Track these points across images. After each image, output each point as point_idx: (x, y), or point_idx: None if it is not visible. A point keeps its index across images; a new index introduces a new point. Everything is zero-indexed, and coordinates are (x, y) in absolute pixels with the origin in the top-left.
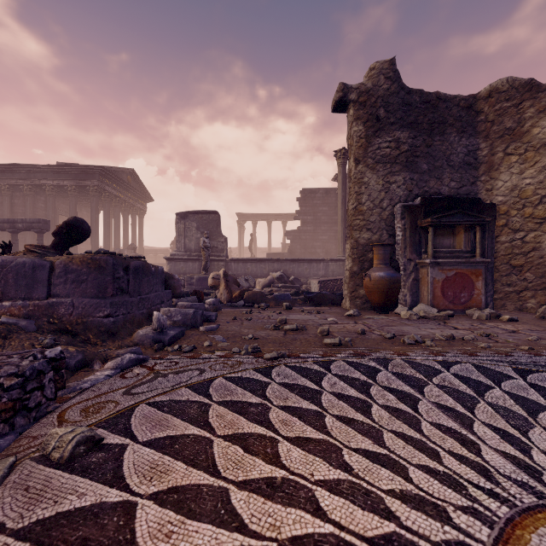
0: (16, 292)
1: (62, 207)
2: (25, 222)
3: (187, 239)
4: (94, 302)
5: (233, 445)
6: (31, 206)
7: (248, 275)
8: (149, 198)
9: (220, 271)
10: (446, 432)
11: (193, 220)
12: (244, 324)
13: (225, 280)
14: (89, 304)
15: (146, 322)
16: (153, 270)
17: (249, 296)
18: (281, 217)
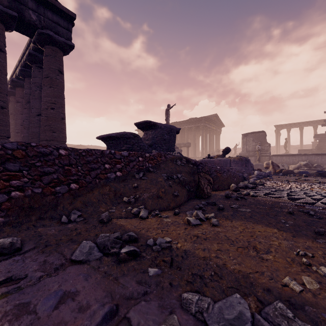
0: (223, 165)
1: (188, 135)
2: (183, 144)
3: (247, 146)
4: (240, 168)
5: (283, 184)
6: (180, 137)
7: (283, 163)
8: (222, 125)
9: (269, 161)
10: (325, 186)
11: (250, 136)
12: (283, 178)
13: (272, 165)
14: (239, 168)
15: (249, 175)
16: (249, 160)
17: (284, 171)
18: (312, 123)
